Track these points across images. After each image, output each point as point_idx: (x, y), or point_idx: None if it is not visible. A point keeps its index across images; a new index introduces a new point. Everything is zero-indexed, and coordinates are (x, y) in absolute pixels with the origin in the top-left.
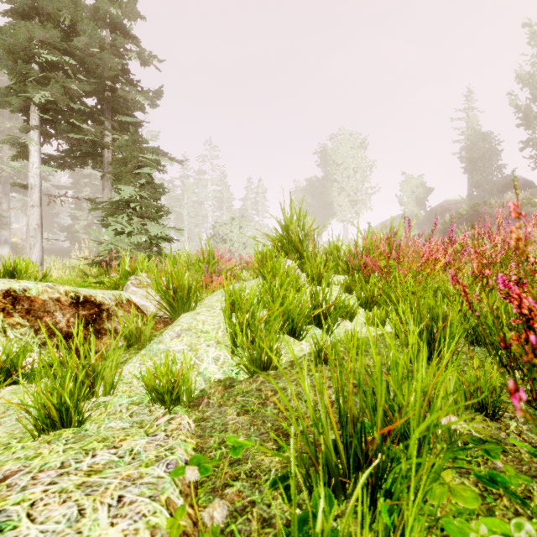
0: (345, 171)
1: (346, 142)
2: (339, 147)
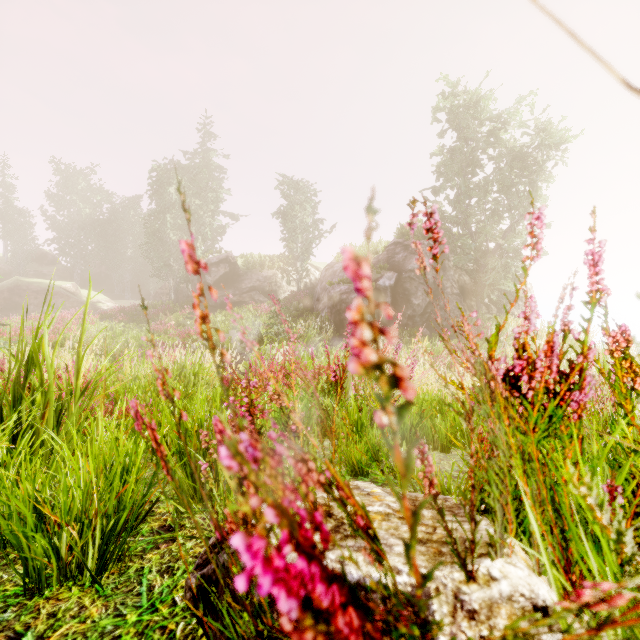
0: None
1: None
2: None
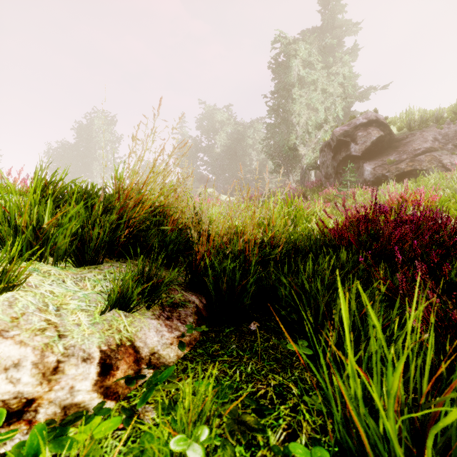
0: (97, 144)
1: (99, 119)
2: (92, 121)
